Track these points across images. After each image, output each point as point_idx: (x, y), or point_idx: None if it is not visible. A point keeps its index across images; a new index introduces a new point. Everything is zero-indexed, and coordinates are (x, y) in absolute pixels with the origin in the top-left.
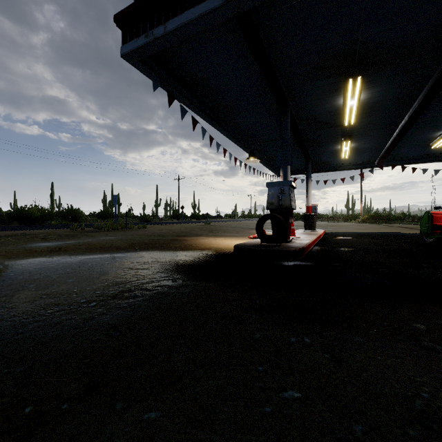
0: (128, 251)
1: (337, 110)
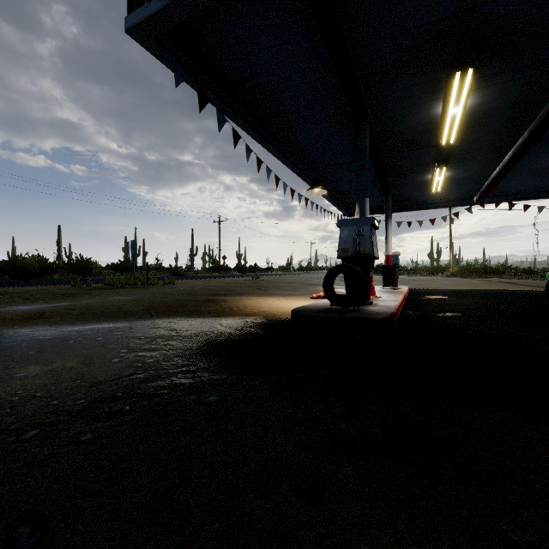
0: (139, 317)
1: (432, 123)
